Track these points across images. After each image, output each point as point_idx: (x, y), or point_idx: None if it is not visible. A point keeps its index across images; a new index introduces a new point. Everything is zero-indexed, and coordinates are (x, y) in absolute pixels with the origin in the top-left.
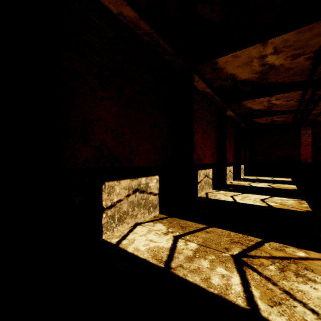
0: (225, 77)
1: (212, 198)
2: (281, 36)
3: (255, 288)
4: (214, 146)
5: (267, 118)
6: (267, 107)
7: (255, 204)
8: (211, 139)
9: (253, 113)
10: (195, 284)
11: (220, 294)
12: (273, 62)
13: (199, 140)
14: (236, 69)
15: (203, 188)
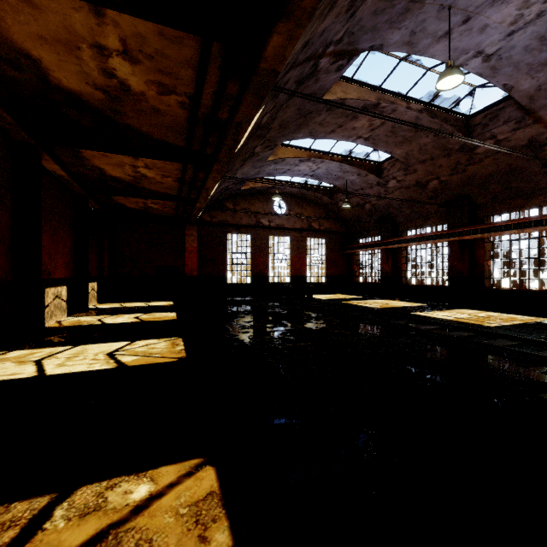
0: (12, 55)
1: None
2: (131, 17)
3: None
4: None
5: (137, 199)
6: (133, 177)
7: (89, 371)
8: None
9: (110, 182)
10: None
11: None
12: (126, 79)
13: None
14: (40, 47)
15: None
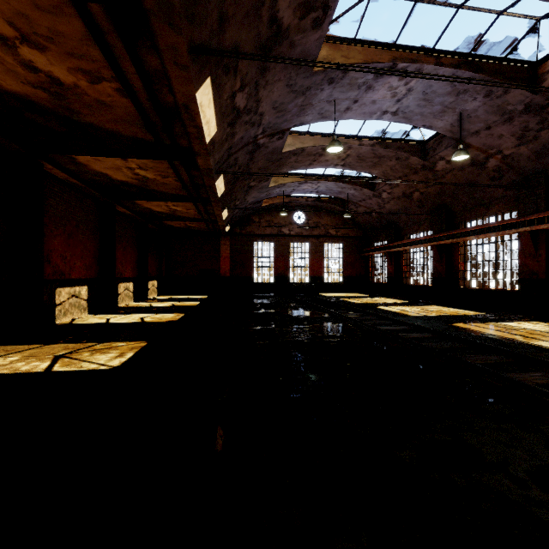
0: (96, 173)
1: (77, 323)
2: (138, 159)
3: (59, 364)
4: (92, 255)
5: (179, 222)
6: (169, 211)
7: (127, 322)
8: (85, 245)
9: (158, 214)
10: (2, 373)
11: (24, 372)
12: (145, 175)
13: (59, 246)
14: (106, 170)
15: (68, 313)
